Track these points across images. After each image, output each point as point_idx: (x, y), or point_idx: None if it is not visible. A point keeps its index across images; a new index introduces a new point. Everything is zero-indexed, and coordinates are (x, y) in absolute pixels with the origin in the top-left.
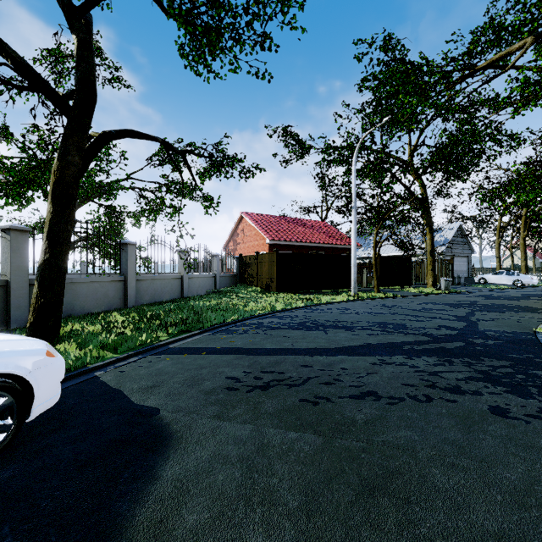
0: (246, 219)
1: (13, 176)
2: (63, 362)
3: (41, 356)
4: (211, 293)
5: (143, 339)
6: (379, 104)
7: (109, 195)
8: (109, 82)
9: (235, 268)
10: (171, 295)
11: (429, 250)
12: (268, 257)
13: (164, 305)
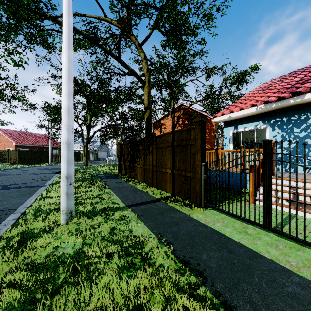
0: (0, 132)
1: None
2: None
3: None
4: None
5: None
6: None
7: None
8: None
9: None
10: None
11: (83, 150)
12: (14, 151)
13: None
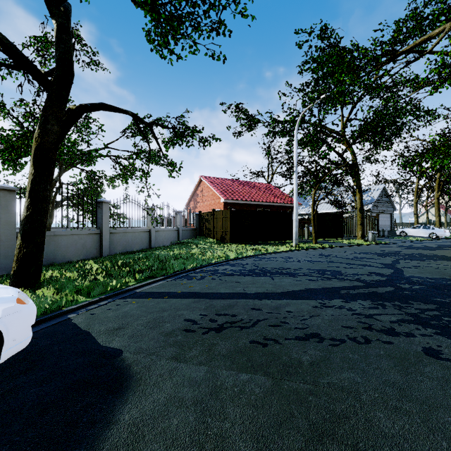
0: (205, 182)
1: (2, 143)
2: (33, 308)
3: (11, 304)
4: (174, 244)
5: (113, 284)
6: (317, 85)
7: (89, 161)
8: (88, 65)
9: (195, 223)
10: (140, 245)
11: (359, 207)
12: (222, 213)
13: (134, 254)
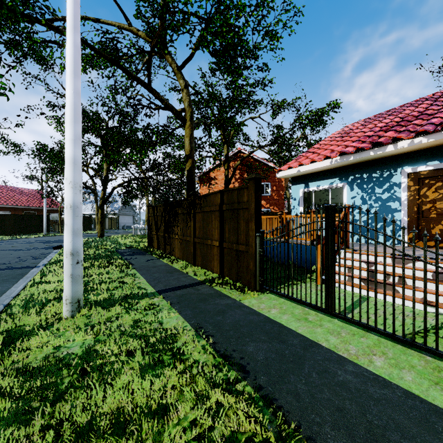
0: None
1: None
2: None
3: None
4: None
5: None
6: None
7: None
8: None
9: None
10: None
11: (96, 213)
12: None
13: None
